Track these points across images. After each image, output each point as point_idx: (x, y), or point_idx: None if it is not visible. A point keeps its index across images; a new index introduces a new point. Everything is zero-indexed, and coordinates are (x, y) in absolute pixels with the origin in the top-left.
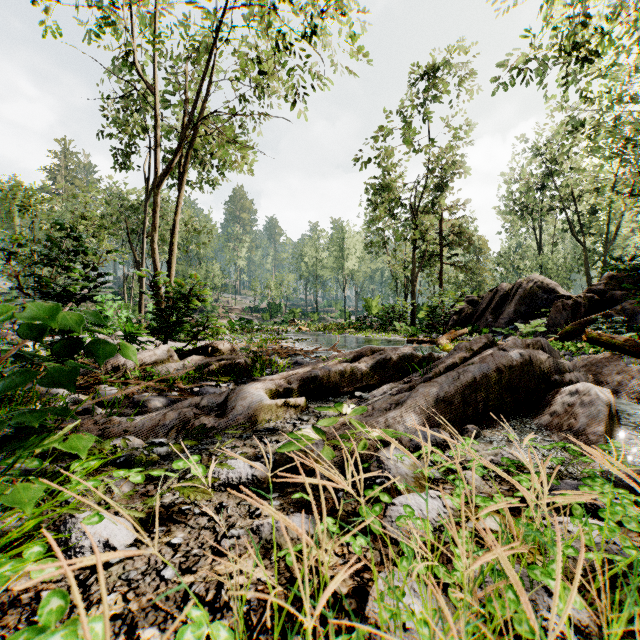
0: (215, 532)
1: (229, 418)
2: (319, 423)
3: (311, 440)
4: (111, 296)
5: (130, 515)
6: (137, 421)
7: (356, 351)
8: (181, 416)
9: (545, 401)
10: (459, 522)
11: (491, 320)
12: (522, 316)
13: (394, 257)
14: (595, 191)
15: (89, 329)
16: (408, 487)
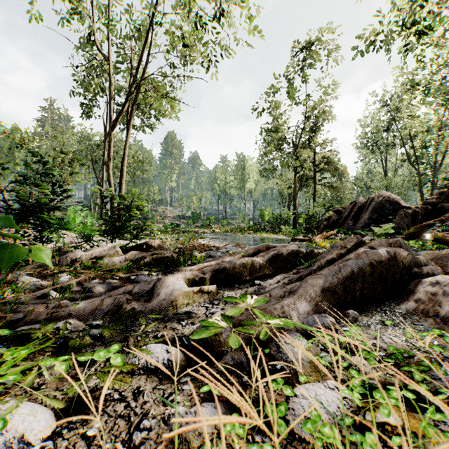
0: (129, 421)
1: (155, 303)
2: (226, 313)
3: (219, 328)
4: (80, 207)
5: (50, 405)
6: (81, 305)
7: (255, 248)
8: (116, 301)
9: (408, 289)
10: (357, 413)
11: (351, 224)
12: (374, 221)
13: (281, 179)
14: (426, 132)
15: (2, 233)
16: (305, 372)
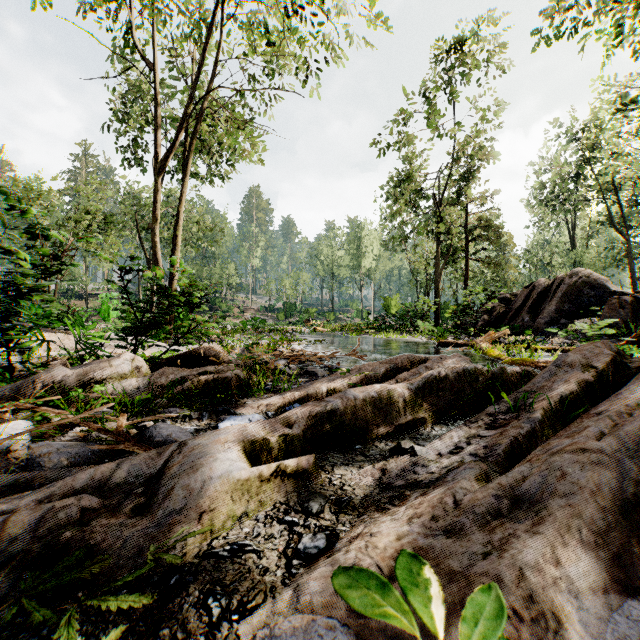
0: None
1: (155, 519)
2: None
3: None
4: (116, 294)
5: None
6: None
7: (388, 361)
8: (50, 519)
9: None
10: None
11: (528, 320)
12: (565, 315)
13: (415, 253)
14: (637, 179)
15: None
16: None
